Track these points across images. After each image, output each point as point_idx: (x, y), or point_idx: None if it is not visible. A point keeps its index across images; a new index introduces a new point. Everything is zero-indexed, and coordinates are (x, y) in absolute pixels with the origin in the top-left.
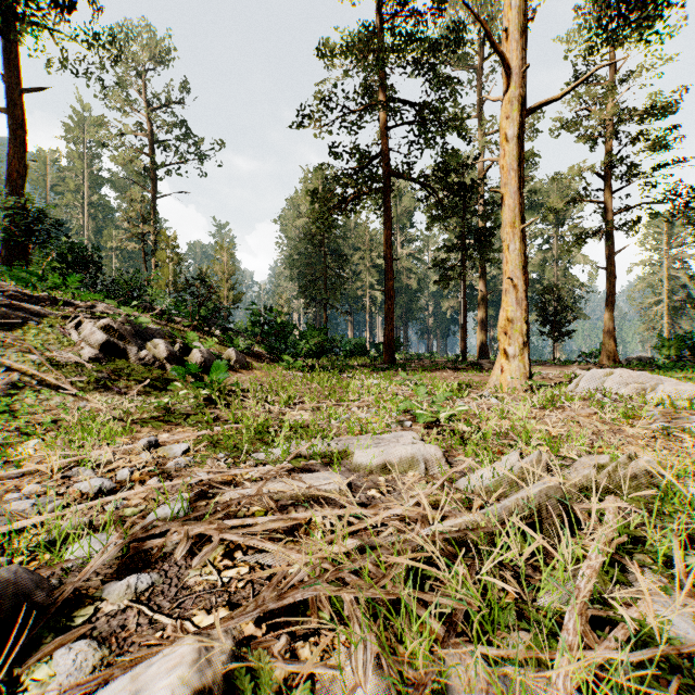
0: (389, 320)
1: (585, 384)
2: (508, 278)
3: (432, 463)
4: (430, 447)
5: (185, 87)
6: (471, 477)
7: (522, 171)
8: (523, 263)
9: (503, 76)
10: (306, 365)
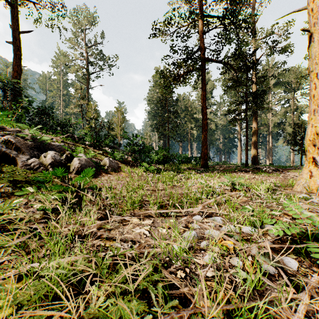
0: (204, 143)
1: None
2: None
3: None
4: None
5: (101, 34)
6: None
7: None
8: None
9: None
10: (157, 168)
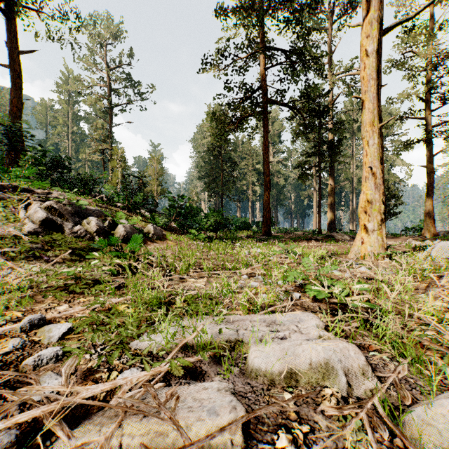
0: (266, 205)
1: (436, 254)
2: (369, 167)
3: (355, 373)
4: (348, 349)
5: (129, 53)
6: (430, 414)
7: (380, 80)
8: (381, 155)
9: (363, 5)
10: (208, 236)
